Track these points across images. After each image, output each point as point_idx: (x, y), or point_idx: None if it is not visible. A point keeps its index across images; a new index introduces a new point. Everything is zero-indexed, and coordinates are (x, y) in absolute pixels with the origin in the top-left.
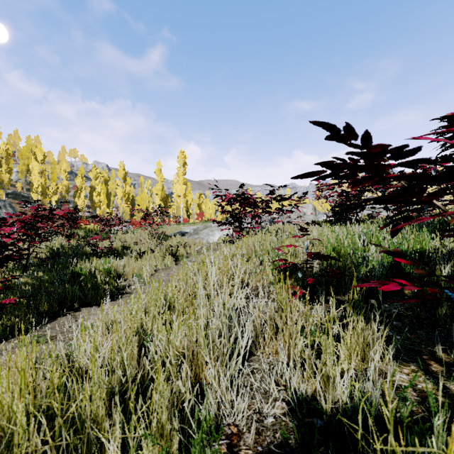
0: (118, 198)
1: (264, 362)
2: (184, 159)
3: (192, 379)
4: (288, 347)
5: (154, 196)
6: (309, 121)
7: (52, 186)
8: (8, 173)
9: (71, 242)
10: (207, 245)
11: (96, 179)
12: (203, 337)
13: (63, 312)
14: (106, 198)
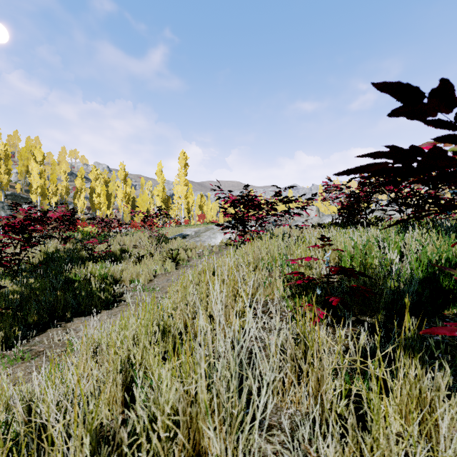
0: (118, 199)
1: (284, 416)
2: (186, 160)
3: (189, 451)
4: (315, 396)
5: (155, 198)
6: (372, 83)
7: (51, 188)
8: (6, 174)
9: (67, 245)
10: (209, 248)
11: (96, 180)
12: (204, 401)
13: (54, 323)
14: (107, 199)
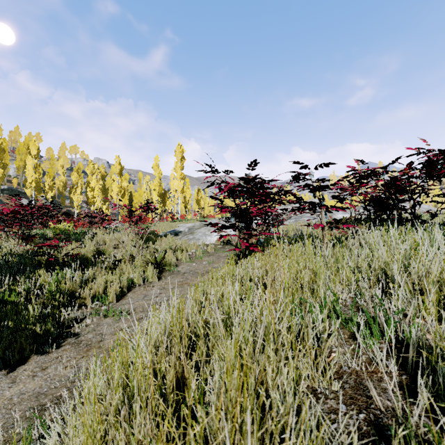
0: (113, 193)
1: None
2: (182, 153)
3: None
4: None
5: (152, 192)
6: None
7: (47, 182)
8: (1, 168)
9: (25, 247)
10: (203, 248)
11: (92, 175)
12: None
13: None
14: (103, 194)
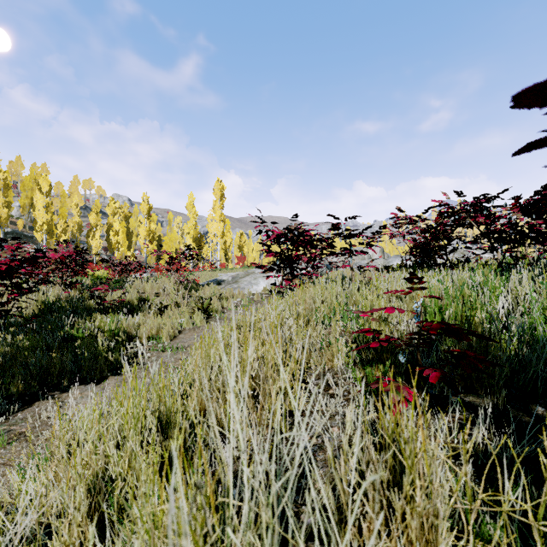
0: (140, 238)
1: None
2: (222, 190)
3: None
4: None
5: (186, 236)
6: None
7: (60, 224)
8: (6, 207)
9: (71, 293)
10: (249, 297)
11: (114, 215)
12: None
13: (45, 393)
14: (127, 238)
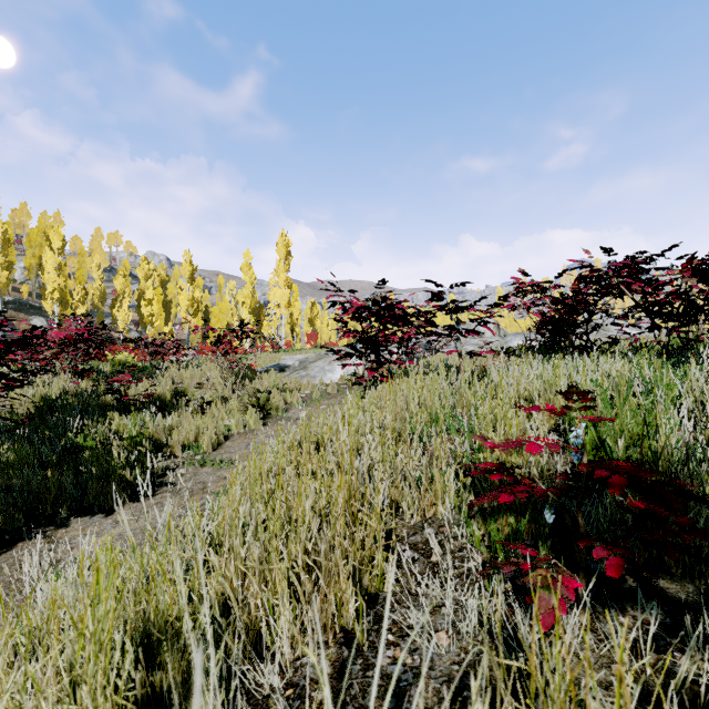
0: (181, 309)
1: None
2: (287, 246)
3: None
4: None
5: (240, 307)
6: None
7: (77, 291)
8: (6, 269)
9: (82, 385)
10: (321, 389)
11: (147, 280)
12: None
13: (33, 529)
14: (164, 309)
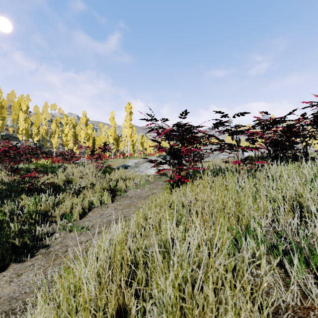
0: (81, 138)
1: None
2: (130, 109)
3: None
4: None
5: (109, 137)
6: None
7: (34, 130)
8: (1, 120)
9: (13, 178)
10: (145, 178)
11: (66, 125)
12: None
13: None
14: (74, 138)
